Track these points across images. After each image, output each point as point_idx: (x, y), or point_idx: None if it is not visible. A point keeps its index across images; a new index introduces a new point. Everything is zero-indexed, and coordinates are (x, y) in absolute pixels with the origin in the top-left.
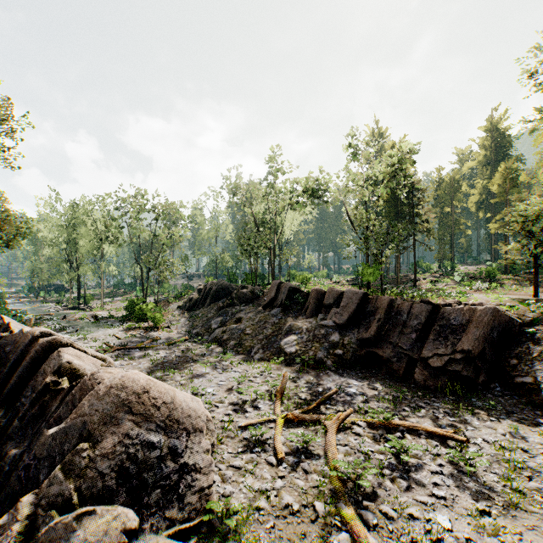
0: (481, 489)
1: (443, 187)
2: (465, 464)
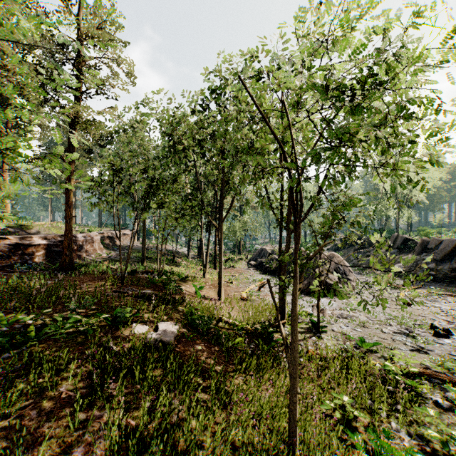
0: None
1: None
2: None
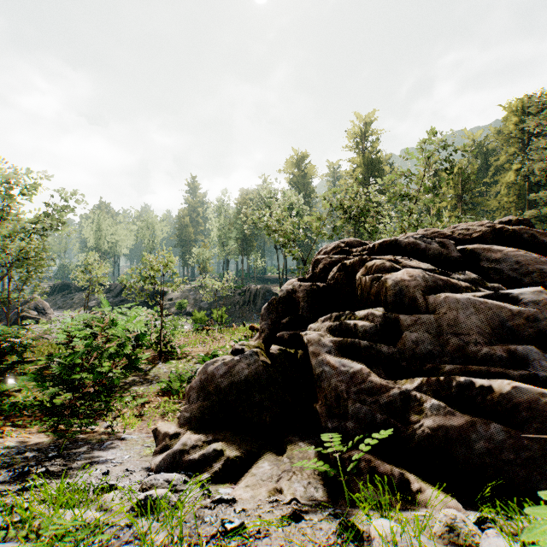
0: None
1: None
2: None
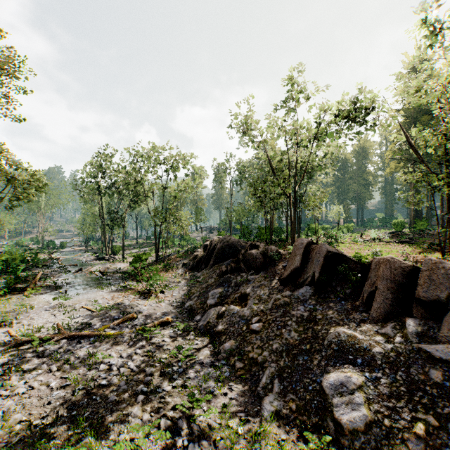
0: None
1: None
2: None
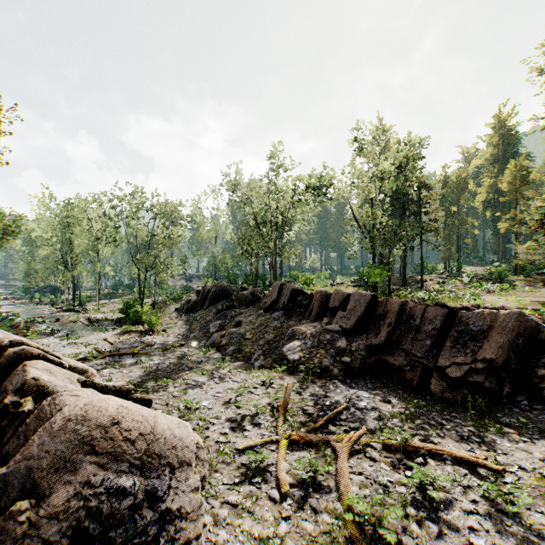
0: (528, 536)
1: (449, 186)
2: (504, 500)
